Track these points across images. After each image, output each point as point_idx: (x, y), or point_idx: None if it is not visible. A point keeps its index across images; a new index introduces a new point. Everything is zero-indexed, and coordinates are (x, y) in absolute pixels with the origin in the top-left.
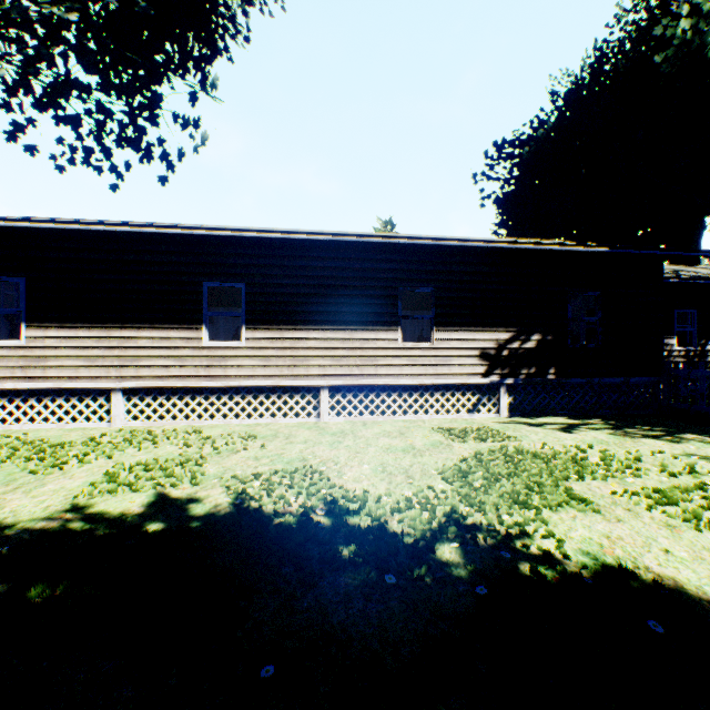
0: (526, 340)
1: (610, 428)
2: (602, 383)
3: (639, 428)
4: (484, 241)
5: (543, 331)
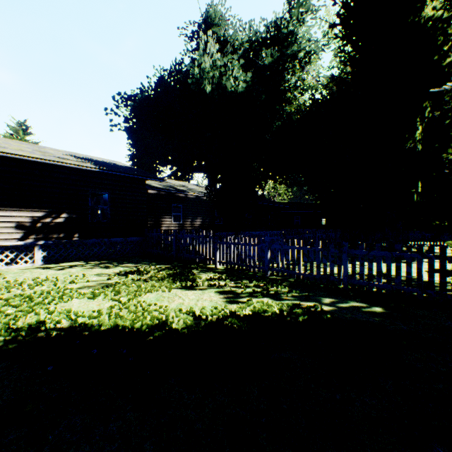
0: (57, 217)
1: (94, 265)
2: (112, 241)
3: (111, 263)
4: (1, 152)
5: (70, 212)
